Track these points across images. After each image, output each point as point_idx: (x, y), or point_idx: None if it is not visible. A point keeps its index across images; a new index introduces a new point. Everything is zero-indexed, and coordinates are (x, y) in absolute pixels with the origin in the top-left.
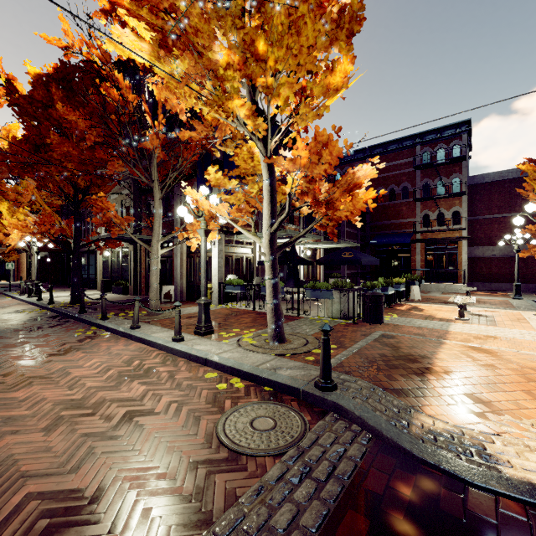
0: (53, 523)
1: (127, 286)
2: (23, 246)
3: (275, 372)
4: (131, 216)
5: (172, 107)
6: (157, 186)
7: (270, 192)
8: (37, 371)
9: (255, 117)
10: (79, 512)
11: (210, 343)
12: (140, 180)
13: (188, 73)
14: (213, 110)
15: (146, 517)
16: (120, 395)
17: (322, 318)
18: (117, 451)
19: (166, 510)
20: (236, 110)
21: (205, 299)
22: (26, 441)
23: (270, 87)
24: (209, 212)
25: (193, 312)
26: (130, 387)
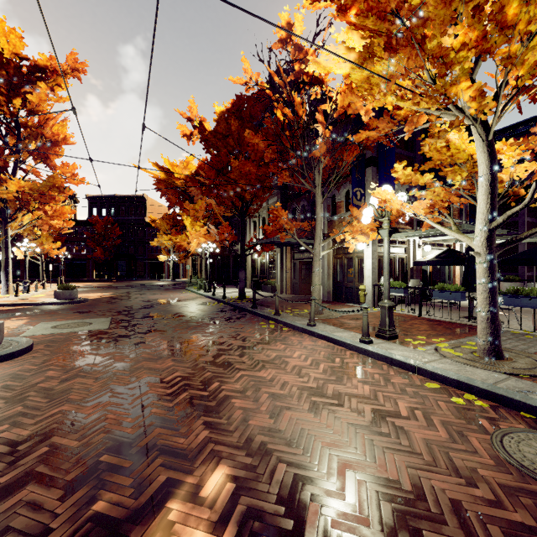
0: (396, 508)
1: (275, 286)
2: (198, 252)
3: (529, 396)
4: None
5: (354, 111)
6: (319, 191)
7: (491, 181)
8: (260, 356)
9: (481, 97)
10: (414, 505)
11: (404, 349)
12: (297, 188)
13: (407, 68)
14: (411, 103)
15: (499, 536)
16: (350, 391)
17: (529, 333)
18: (398, 450)
19: (518, 536)
20: (460, 94)
21: (389, 302)
22: (304, 419)
23: (513, 56)
24: (398, 211)
25: (352, 314)
26: (353, 384)
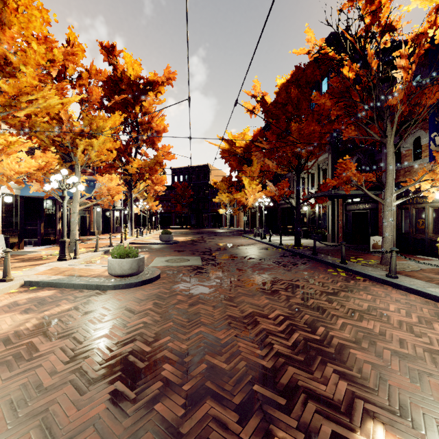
0: None
1: (325, 235)
2: (253, 205)
3: None
4: (329, 176)
5: None
6: (391, 140)
7: None
8: (349, 304)
9: None
10: None
11: None
12: (358, 141)
13: None
14: None
15: None
16: None
17: None
18: None
19: None
20: None
21: None
22: None
23: None
24: None
25: (434, 268)
26: None
